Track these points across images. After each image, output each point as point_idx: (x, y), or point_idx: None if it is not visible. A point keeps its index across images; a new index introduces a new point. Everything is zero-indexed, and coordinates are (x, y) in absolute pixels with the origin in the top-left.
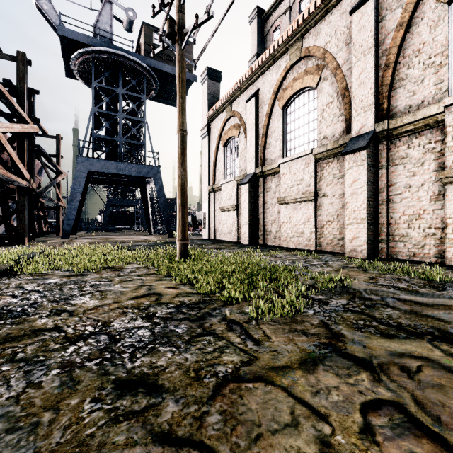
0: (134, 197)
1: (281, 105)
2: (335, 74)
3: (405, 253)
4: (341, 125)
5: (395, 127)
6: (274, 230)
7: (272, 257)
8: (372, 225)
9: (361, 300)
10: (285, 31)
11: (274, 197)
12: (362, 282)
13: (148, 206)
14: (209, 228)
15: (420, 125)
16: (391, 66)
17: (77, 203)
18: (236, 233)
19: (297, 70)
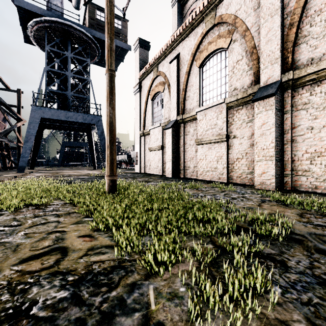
0: (83, 140)
1: (198, 64)
2: (245, 36)
3: (308, 185)
4: (249, 78)
5: (299, 77)
6: (192, 166)
7: (194, 190)
8: (279, 161)
9: (322, 256)
10: (202, 3)
11: (192, 139)
12: (297, 222)
13: (93, 147)
14: (140, 164)
15: (323, 74)
16: (295, 24)
17: (31, 144)
18: (162, 168)
19: (211, 35)
